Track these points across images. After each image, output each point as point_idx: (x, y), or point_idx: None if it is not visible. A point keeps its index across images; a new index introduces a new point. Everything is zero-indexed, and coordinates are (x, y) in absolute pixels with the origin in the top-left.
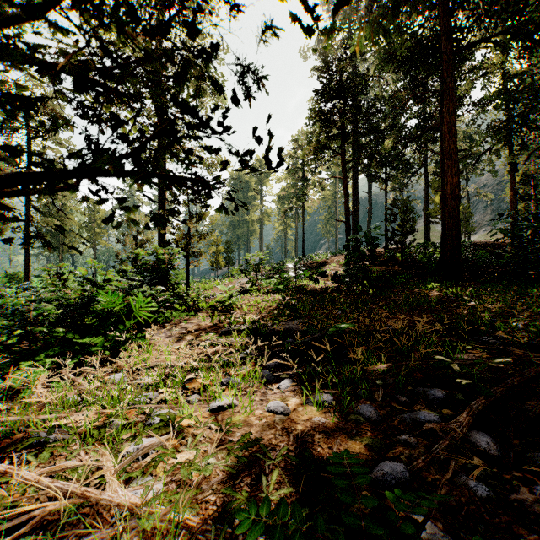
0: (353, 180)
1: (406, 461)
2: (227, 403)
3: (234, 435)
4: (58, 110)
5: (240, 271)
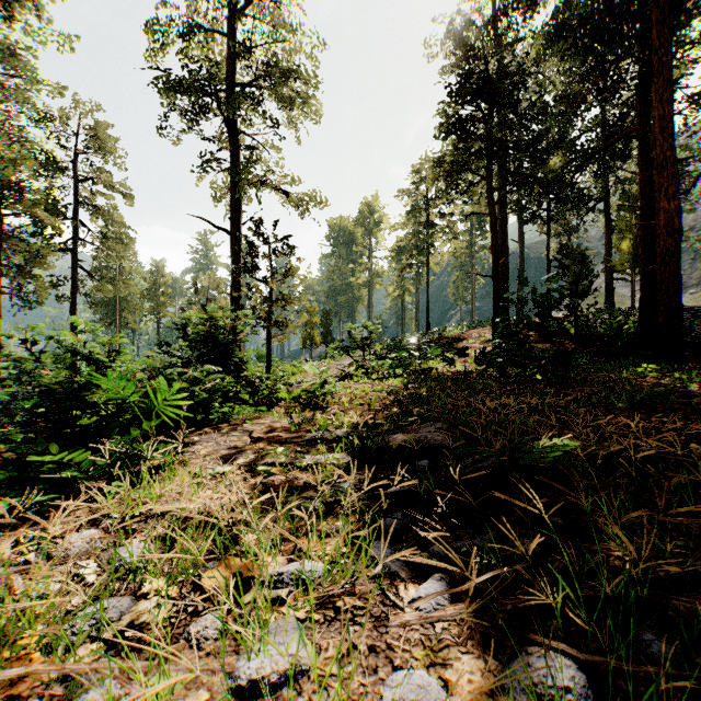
0: (501, 221)
1: None
2: (278, 669)
3: None
4: (111, 145)
5: (341, 348)
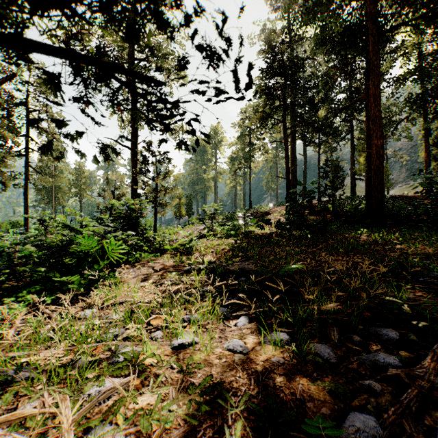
0: (292, 144)
1: (374, 411)
2: (188, 341)
3: (195, 376)
4: None
5: (199, 219)
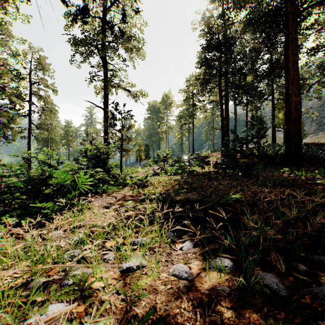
0: (225, 104)
1: None
2: (136, 265)
3: (139, 304)
4: (47, 67)
5: (154, 161)
